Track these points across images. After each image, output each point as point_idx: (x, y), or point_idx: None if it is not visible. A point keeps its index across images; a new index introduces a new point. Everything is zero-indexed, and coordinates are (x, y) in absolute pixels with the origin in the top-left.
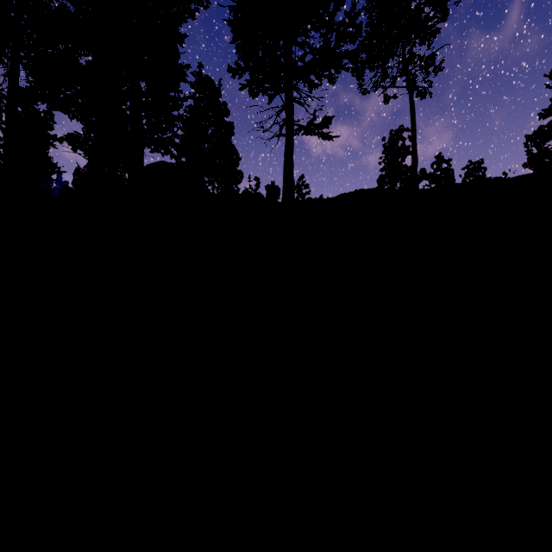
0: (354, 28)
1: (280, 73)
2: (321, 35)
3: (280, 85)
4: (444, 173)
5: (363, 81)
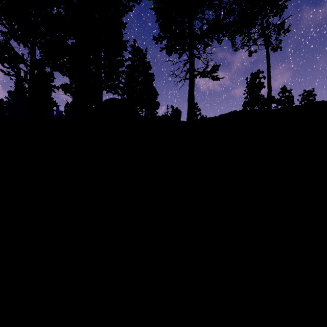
0: (236, 5)
1: (186, 39)
2: (214, 11)
3: (185, 47)
4: (287, 99)
5: (235, 43)
